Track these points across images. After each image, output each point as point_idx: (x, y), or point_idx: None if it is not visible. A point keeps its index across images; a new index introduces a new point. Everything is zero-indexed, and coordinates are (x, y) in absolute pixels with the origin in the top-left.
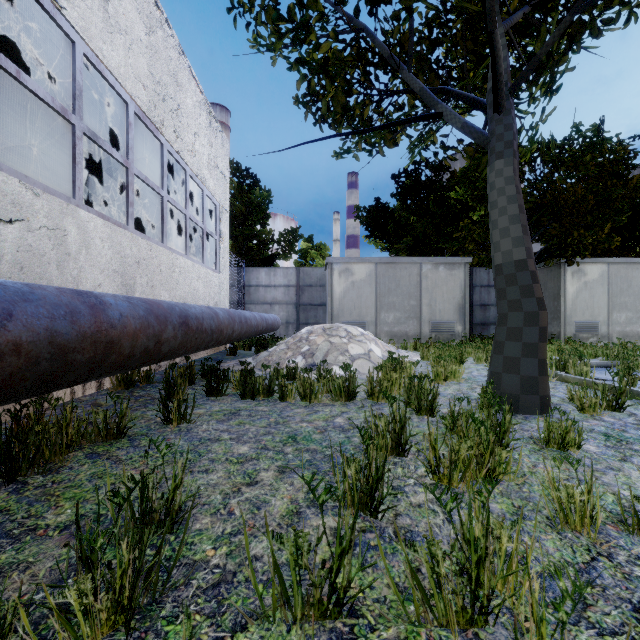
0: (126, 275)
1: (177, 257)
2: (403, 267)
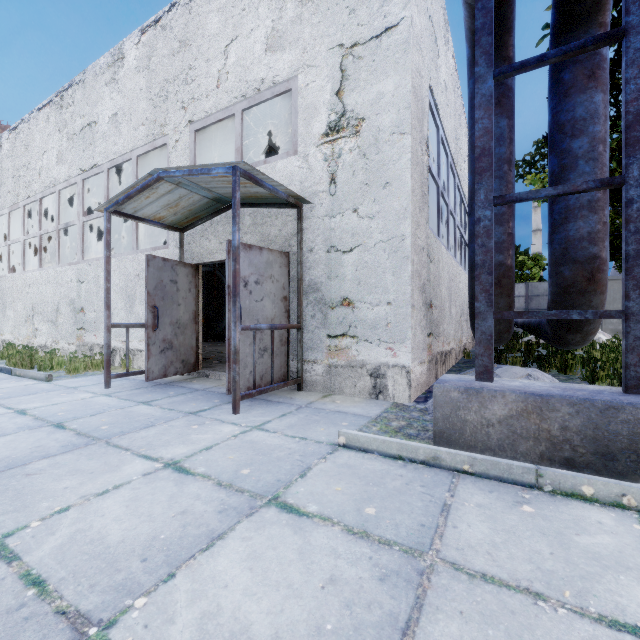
0: None
1: None
2: None
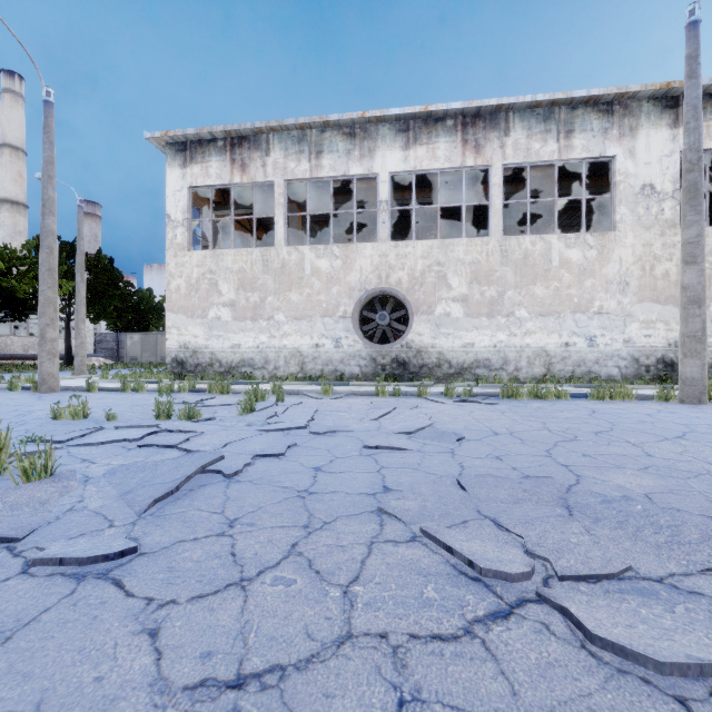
0: (26, 346)
1: None
2: (151, 336)
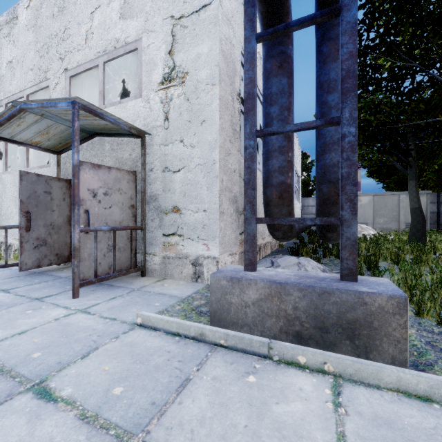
0: None
1: (295, 201)
2: (388, 197)
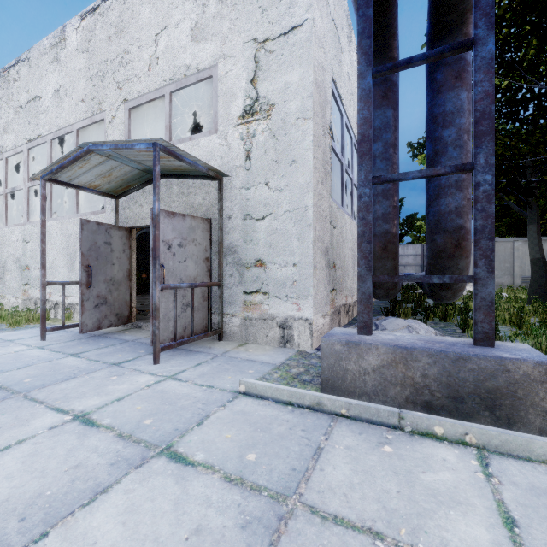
0: None
1: None
2: (500, 244)
